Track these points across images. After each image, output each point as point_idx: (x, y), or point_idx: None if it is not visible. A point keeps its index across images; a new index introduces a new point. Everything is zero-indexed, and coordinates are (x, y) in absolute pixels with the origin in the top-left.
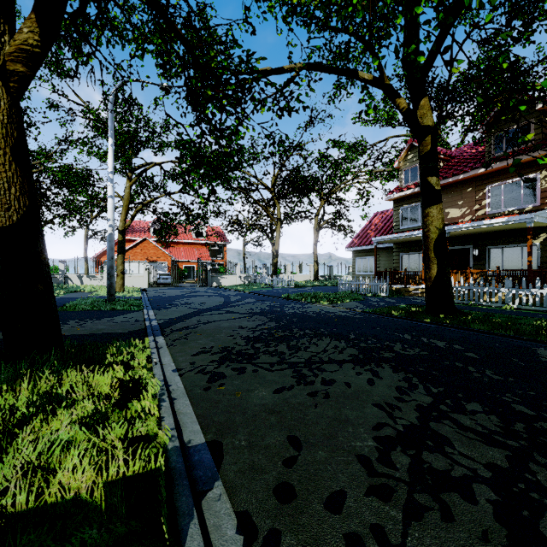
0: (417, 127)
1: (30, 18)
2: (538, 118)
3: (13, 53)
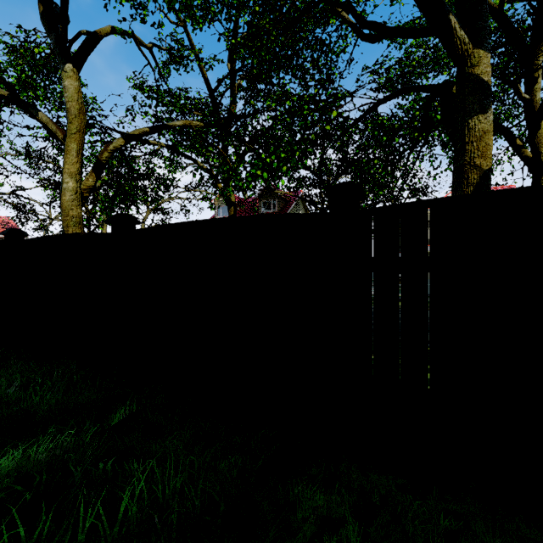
0: (228, 201)
1: (92, 175)
2: (278, 199)
3: (86, 189)
